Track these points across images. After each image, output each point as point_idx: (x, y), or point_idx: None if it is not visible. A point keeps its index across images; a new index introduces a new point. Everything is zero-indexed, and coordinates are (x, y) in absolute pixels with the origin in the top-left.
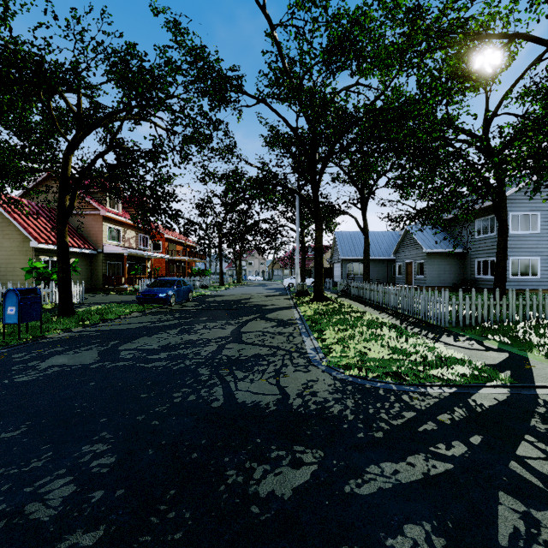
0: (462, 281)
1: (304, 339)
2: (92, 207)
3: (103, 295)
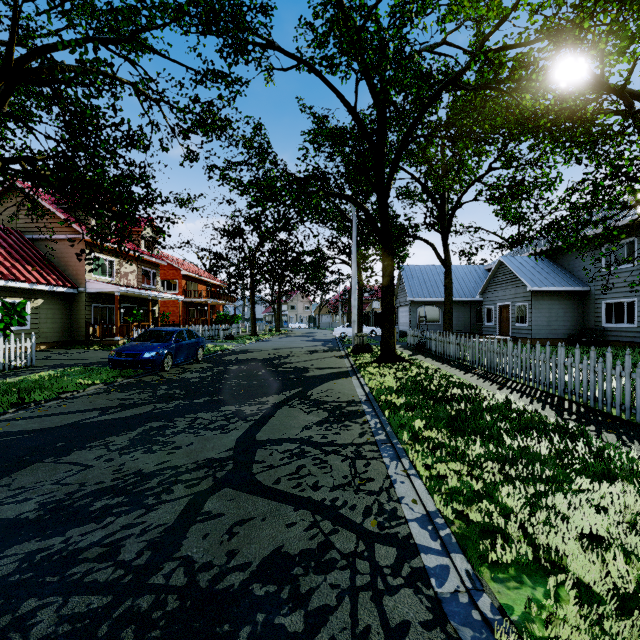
0: (581, 331)
1: (390, 471)
2: (70, 229)
3: (78, 352)
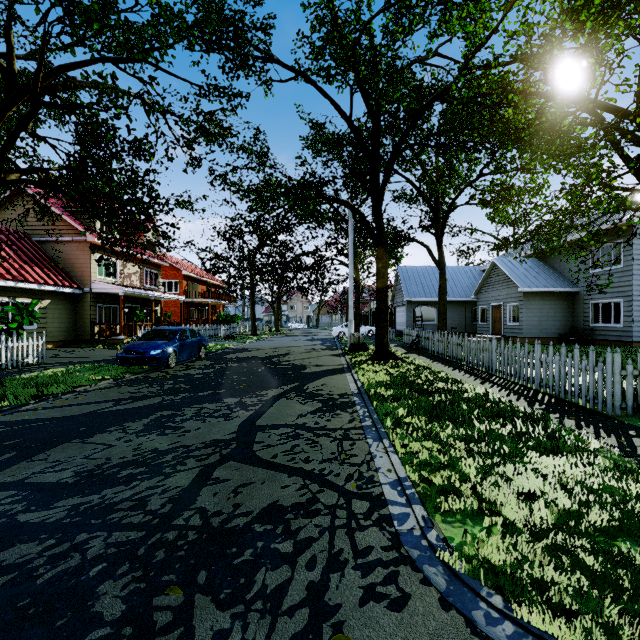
0: (571, 330)
1: (372, 449)
2: (76, 232)
3: (85, 350)
